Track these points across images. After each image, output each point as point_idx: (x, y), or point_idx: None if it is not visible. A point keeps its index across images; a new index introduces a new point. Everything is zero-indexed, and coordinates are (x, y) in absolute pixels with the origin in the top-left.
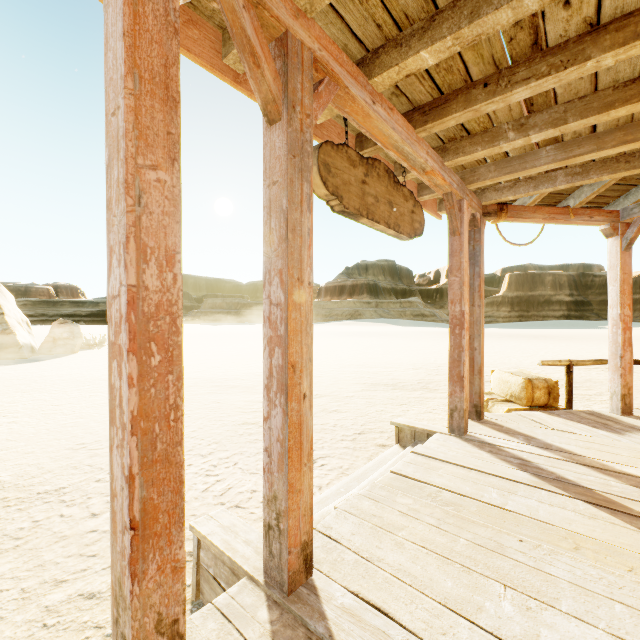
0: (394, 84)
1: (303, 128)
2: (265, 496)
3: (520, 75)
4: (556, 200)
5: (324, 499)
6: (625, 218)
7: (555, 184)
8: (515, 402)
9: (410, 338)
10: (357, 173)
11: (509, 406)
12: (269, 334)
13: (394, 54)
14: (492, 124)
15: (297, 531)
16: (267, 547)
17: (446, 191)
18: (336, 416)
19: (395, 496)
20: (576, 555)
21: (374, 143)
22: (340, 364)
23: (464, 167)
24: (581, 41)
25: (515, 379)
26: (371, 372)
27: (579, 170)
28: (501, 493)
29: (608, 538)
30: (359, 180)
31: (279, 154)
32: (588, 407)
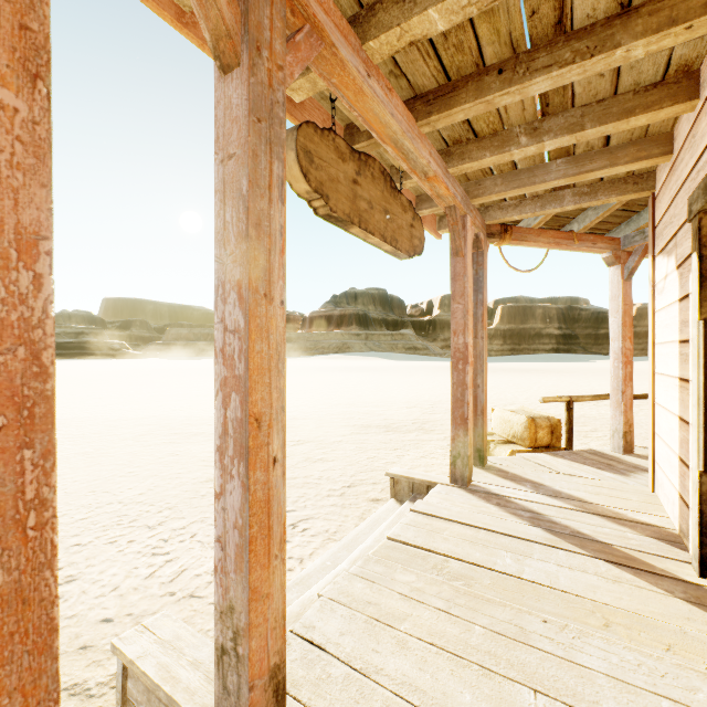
0: (394, 54)
1: (273, 83)
2: (217, 606)
3: (540, 61)
4: (560, 224)
5: (306, 578)
6: (627, 246)
7: (563, 204)
8: (517, 443)
9: (403, 373)
10: (347, 169)
11: (512, 448)
12: (223, 374)
13: (395, 11)
14: (502, 126)
15: (264, 654)
16: (220, 680)
17: (449, 204)
18: (322, 466)
19: (394, 572)
20: (608, 634)
21: (368, 137)
22: (326, 403)
23: (468, 178)
24: (610, 25)
25: (518, 418)
26: (361, 412)
27: (587, 190)
28: (515, 557)
29: (637, 607)
30: (349, 178)
31: (237, 115)
32: (586, 445)
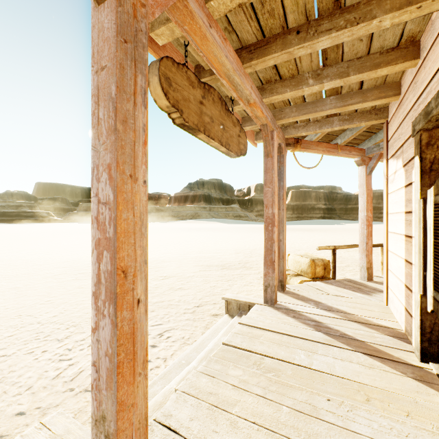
0: (228, 12)
1: (137, 15)
2: (93, 415)
3: (324, 26)
4: (330, 139)
5: (167, 373)
6: (369, 154)
7: (332, 126)
8: (304, 275)
9: (232, 231)
10: (196, 93)
11: (300, 279)
12: (97, 236)
13: None
14: (298, 72)
15: None
16: None
17: (263, 123)
18: (180, 293)
19: (228, 369)
20: (369, 407)
21: (210, 74)
22: (184, 251)
23: (275, 107)
24: (369, 3)
25: (304, 260)
26: (206, 256)
27: (347, 117)
28: (307, 354)
29: (386, 385)
30: (197, 100)
31: (108, 35)
32: (343, 275)
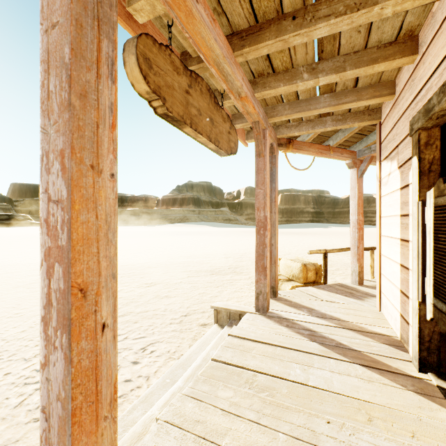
0: None
1: None
2: None
3: (322, 12)
4: (322, 140)
5: (149, 396)
6: (360, 156)
7: (325, 126)
8: (295, 280)
9: (222, 235)
10: (181, 81)
11: (292, 284)
12: (47, 244)
13: None
14: (292, 65)
15: None
16: None
17: (255, 120)
18: (167, 301)
19: (217, 390)
20: (372, 428)
21: (197, 62)
22: (172, 256)
23: (267, 104)
24: None
25: (295, 264)
26: (195, 261)
27: (340, 118)
28: (302, 368)
29: (387, 401)
30: (183, 88)
31: None
32: (334, 279)
